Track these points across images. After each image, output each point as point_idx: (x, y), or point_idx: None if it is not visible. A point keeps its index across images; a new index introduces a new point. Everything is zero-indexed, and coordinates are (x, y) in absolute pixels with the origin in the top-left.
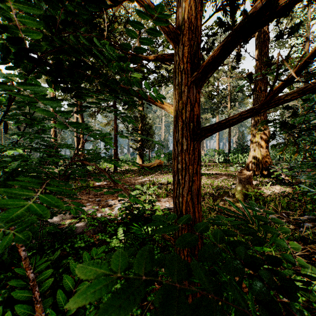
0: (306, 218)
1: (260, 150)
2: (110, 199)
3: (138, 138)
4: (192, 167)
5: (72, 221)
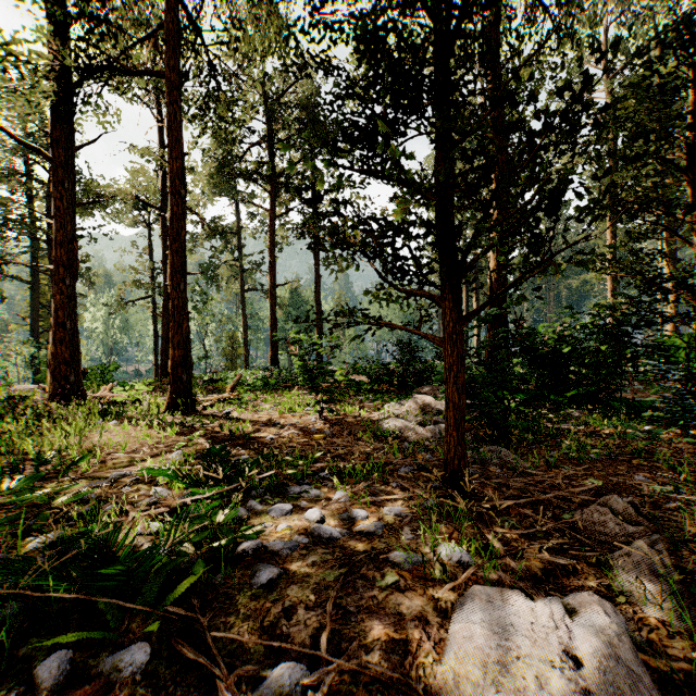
0: None
1: None
2: None
3: None
4: None
5: None
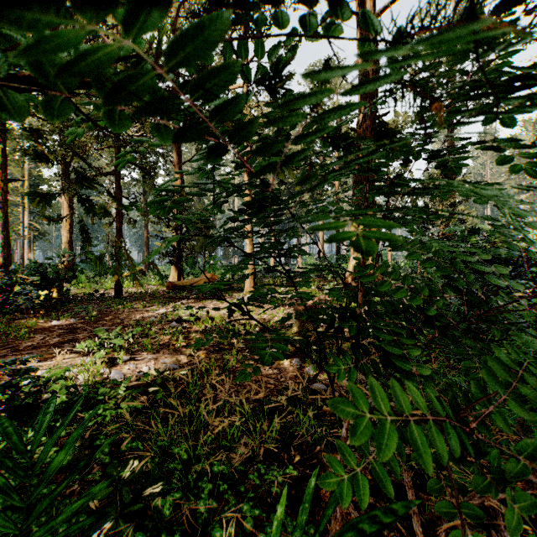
0: None
1: None
2: (35, 360)
3: (174, 234)
4: None
5: None
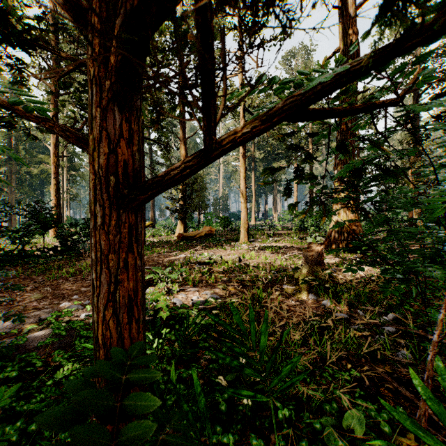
0: (391, 318)
1: (346, 213)
2: None
3: (180, 195)
4: (116, 256)
5: (28, 328)
